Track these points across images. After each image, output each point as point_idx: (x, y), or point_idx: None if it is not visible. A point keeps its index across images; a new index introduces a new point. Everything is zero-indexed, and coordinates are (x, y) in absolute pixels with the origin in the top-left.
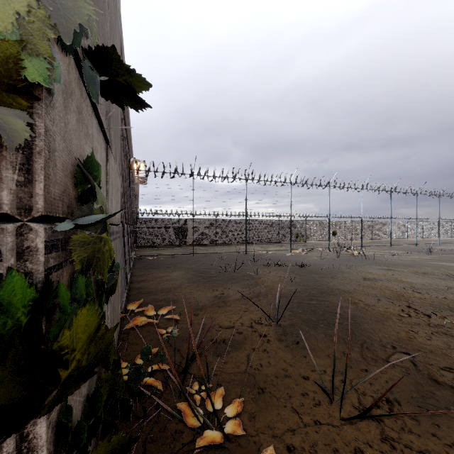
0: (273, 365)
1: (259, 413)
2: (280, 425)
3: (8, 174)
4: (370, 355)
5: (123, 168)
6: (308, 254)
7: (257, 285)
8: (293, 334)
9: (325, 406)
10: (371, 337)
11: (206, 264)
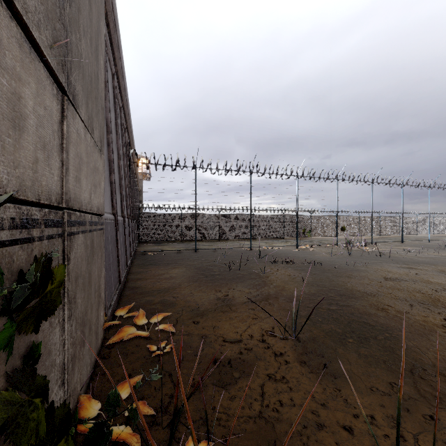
0: (297, 405)
1: None
2: None
3: None
4: (429, 390)
5: (120, 157)
6: (316, 250)
7: (265, 285)
8: (316, 353)
9: None
10: (419, 359)
11: (209, 261)
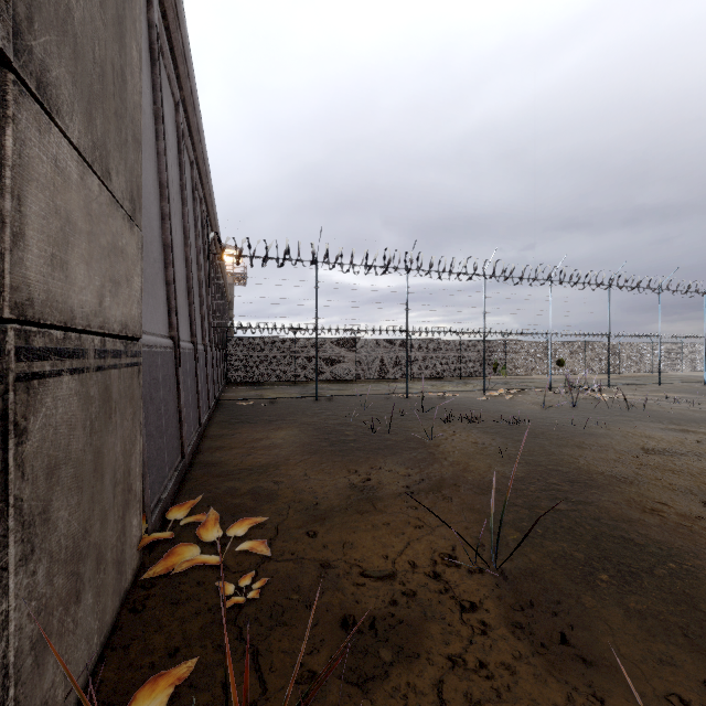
0: None
1: None
2: None
3: None
4: None
5: (188, 243)
6: (516, 398)
7: (434, 461)
8: (542, 605)
9: None
10: None
11: (338, 417)
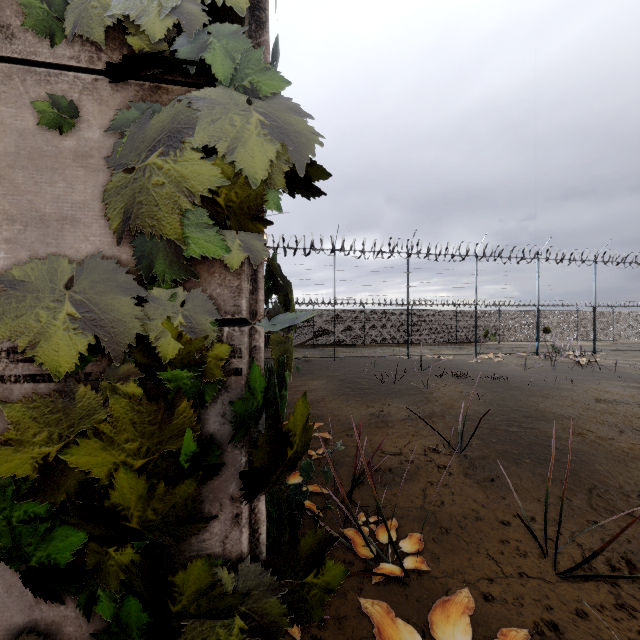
0: (459, 504)
1: (445, 555)
2: (472, 571)
3: (246, 285)
4: (603, 505)
5: None
6: (503, 361)
7: (428, 402)
8: (485, 468)
9: (534, 558)
10: (605, 481)
11: (354, 372)
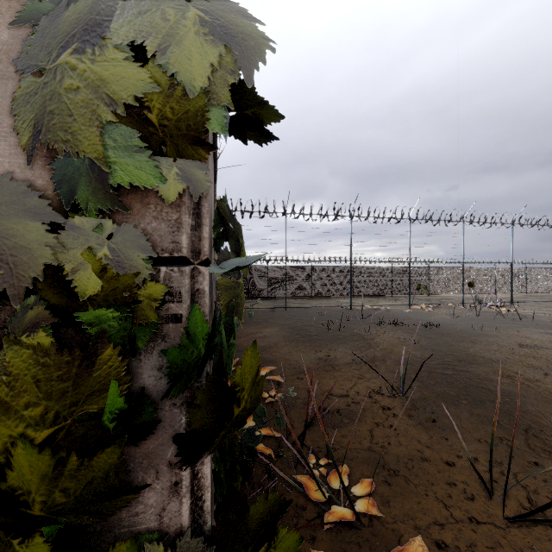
0: (404, 445)
1: (394, 499)
2: (423, 516)
3: (186, 219)
4: (540, 445)
5: None
6: (433, 311)
7: (370, 347)
8: (426, 410)
9: (482, 502)
10: (539, 422)
11: (303, 321)
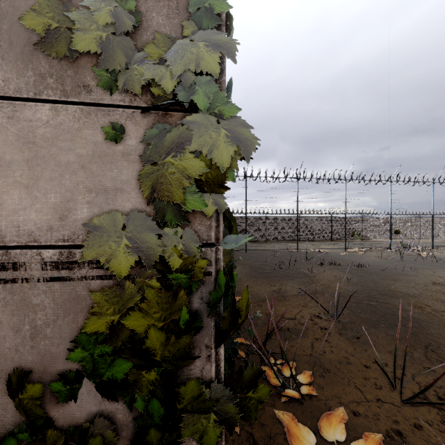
0: (335, 353)
1: (327, 386)
2: (345, 396)
3: (214, 224)
4: (435, 357)
5: None
6: (365, 253)
7: (312, 283)
8: (353, 330)
9: (387, 390)
10: (437, 341)
11: (260, 261)
